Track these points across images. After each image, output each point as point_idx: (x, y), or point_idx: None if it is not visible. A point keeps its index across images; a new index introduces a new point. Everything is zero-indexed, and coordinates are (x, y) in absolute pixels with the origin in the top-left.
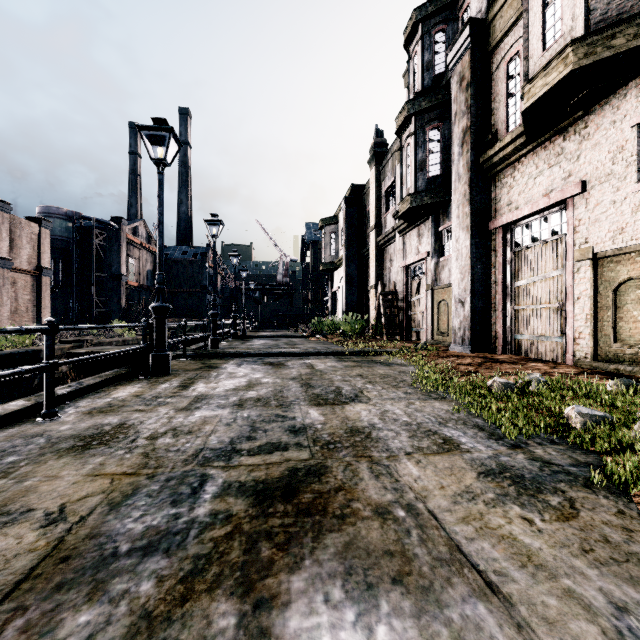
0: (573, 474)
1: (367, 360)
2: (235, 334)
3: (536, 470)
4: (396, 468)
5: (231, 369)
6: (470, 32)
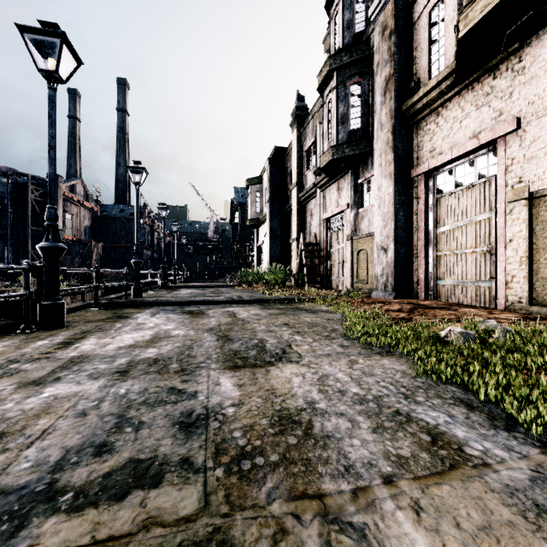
0: None
1: (292, 307)
2: (164, 284)
3: None
4: (382, 540)
5: (142, 319)
6: None
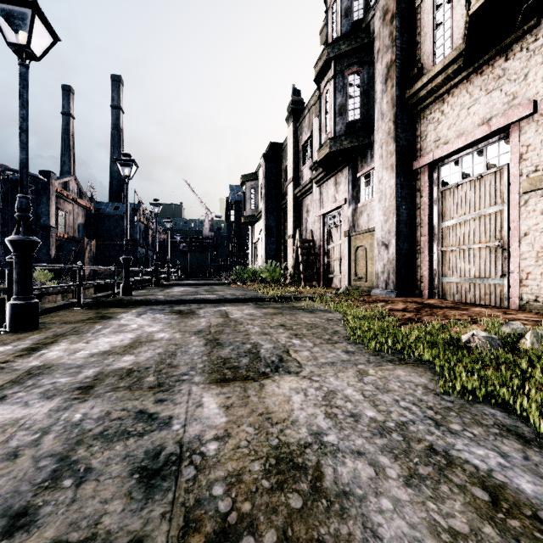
0: None
1: (288, 306)
2: (156, 282)
3: None
4: None
5: (126, 320)
6: None
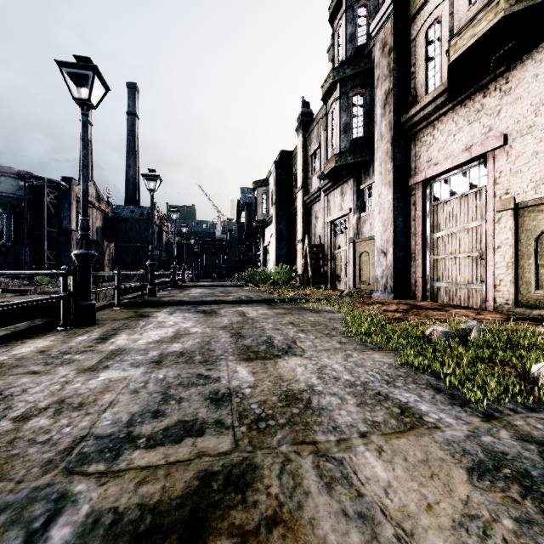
0: None
1: (297, 307)
2: (175, 283)
3: (539, 460)
4: (353, 465)
5: (162, 318)
6: None
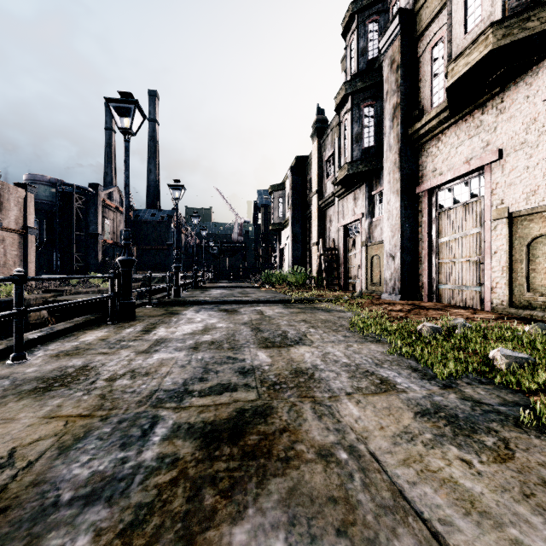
0: (503, 413)
1: (310, 307)
2: (196, 285)
3: (468, 410)
4: (338, 408)
5: (190, 315)
6: (400, 21)
